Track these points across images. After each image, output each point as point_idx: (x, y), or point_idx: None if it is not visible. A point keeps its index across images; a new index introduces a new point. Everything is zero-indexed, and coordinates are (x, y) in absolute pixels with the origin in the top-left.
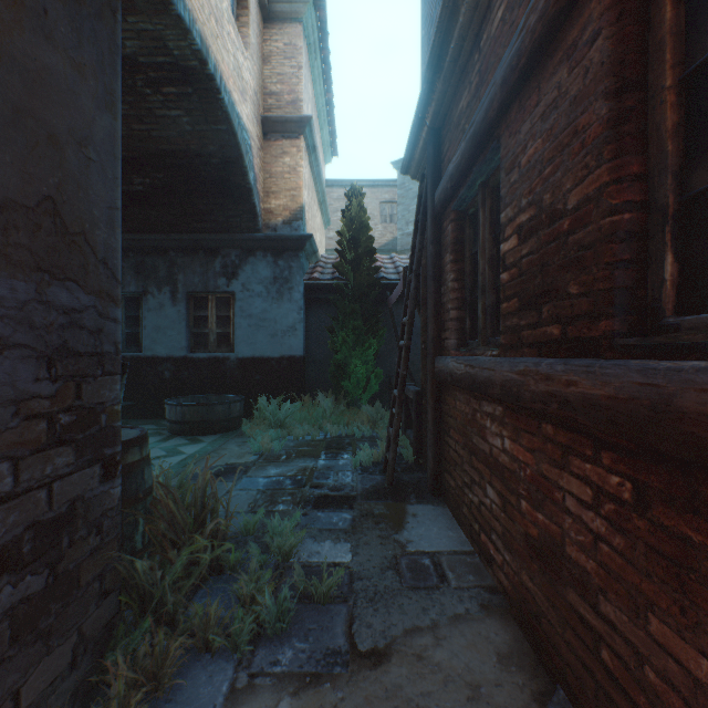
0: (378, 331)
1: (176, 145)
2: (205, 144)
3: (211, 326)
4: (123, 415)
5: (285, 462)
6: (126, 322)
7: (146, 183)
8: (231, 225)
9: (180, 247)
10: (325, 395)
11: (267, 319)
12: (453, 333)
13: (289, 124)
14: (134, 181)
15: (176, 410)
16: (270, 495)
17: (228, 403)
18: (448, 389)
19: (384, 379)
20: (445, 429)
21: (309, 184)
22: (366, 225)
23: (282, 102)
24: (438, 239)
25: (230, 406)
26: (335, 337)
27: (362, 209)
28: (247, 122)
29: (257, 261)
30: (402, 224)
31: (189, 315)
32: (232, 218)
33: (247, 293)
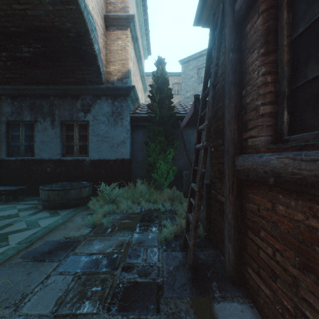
0: (174, 143)
1: (45, 22)
2: (63, 21)
3: (75, 141)
4: (22, 194)
5: (109, 236)
6: (25, 139)
7: (31, 51)
8: (86, 80)
9: (56, 94)
10: (142, 182)
11: (108, 136)
12: (264, 129)
13: (121, 20)
14: (23, 50)
15: (44, 193)
16: (83, 282)
17: (79, 188)
18: (256, 188)
19: (177, 172)
20: (249, 226)
21: (134, 61)
22: (167, 80)
23: (117, 8)
24: (238, 46)
25: (81, 190)
26: (148, 148)
27: (164, 71)
28: (92, 11)
29: (102, 102)
30: (184, 92)
31: (62, 135)
32: (86, 75)
33: (96, 121)
